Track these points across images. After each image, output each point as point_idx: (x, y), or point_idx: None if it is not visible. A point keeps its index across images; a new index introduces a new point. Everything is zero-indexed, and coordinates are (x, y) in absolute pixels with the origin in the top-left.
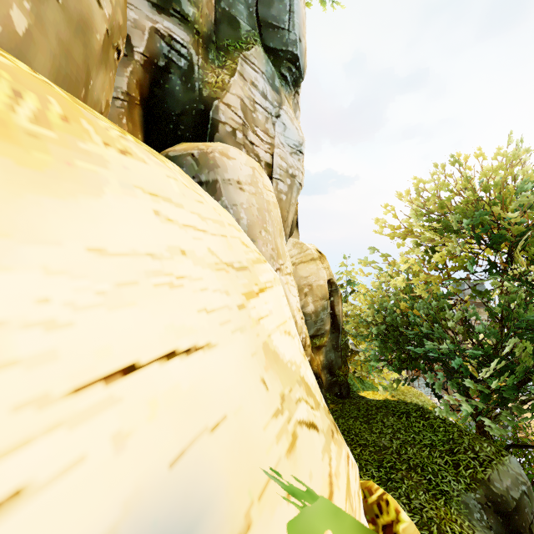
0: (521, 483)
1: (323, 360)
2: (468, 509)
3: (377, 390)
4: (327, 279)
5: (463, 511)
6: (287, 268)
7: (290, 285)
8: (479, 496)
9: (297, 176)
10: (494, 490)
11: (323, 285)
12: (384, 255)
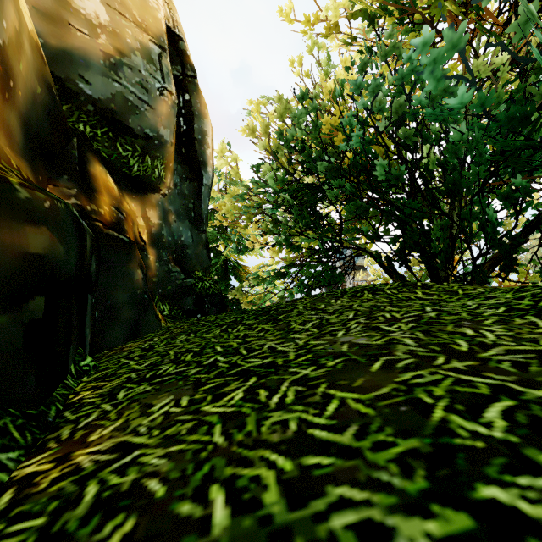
0: None
1: (156, 227)
2: None
3: None
4: (168, 26)
5: None
6: None
7: None
8: None
9: None
10: None
11: (149, 5)
12: None
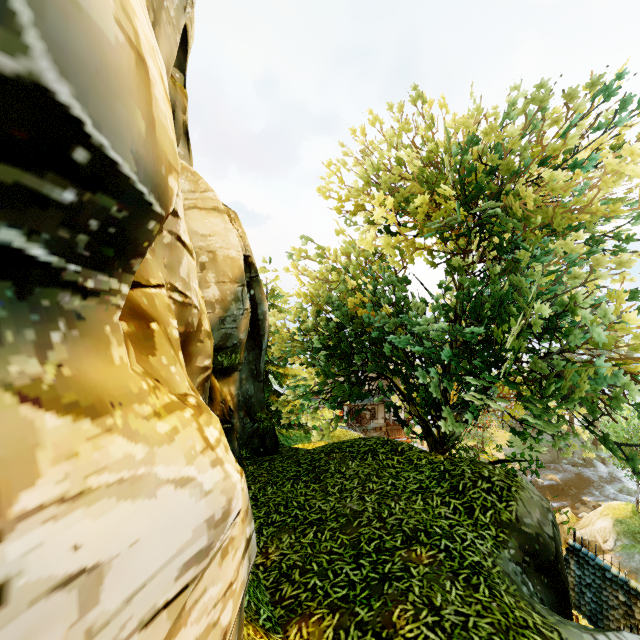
0: (547, 509)
1: (235, 395)
2: (514, 583)
3: (308, 442)
4: (243, 255)
5: (513, 592)
6: None
7: None
8: (514, 550)
9: None
10: (527, 532)
11: (236, 259)
12: (320, 247)
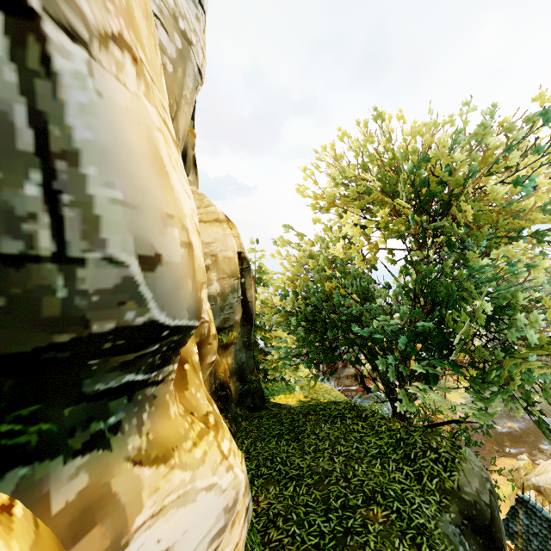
0: (486, 479)
1: (231, 364)
2: (452, 543)
3: (289, 393)
4: (237, 252)
5: None
6: (166, 114)
7: (176, 164)
8: (454, 514)
9: (194, 46)
10: (467, 500)
11: (232, 258)
12: (299, 234)
